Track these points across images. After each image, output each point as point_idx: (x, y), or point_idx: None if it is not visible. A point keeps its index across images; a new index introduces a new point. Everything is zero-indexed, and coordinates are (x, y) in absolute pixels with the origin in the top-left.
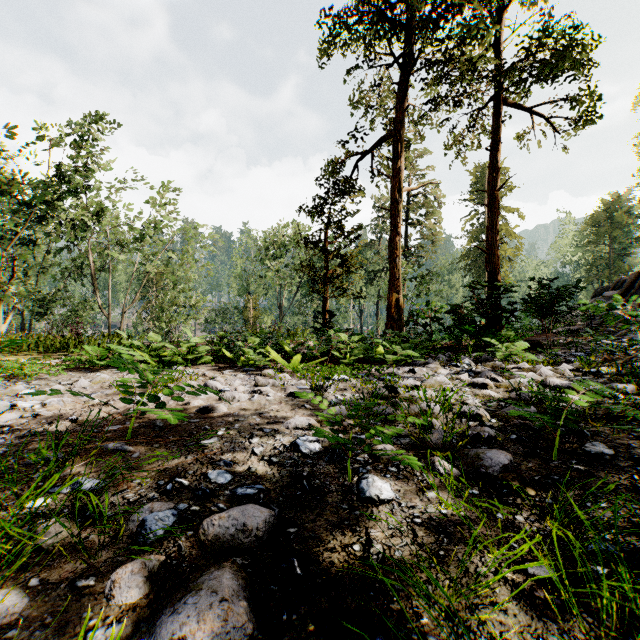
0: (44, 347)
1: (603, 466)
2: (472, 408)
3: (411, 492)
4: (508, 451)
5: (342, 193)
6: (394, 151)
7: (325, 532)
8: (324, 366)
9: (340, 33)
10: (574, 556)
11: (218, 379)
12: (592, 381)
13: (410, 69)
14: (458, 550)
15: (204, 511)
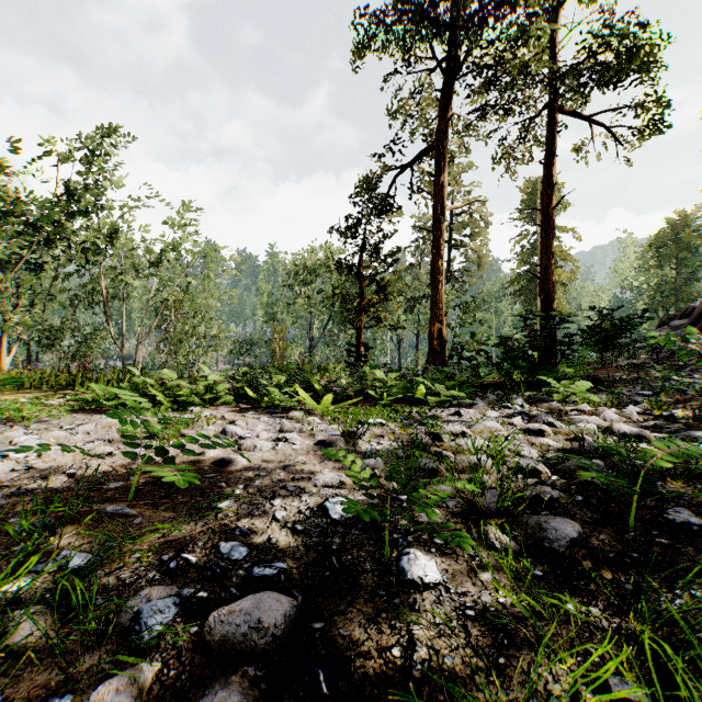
0: (48, 384)
1: (690, 539)
2: (529, 462)
3: (461, 573)
4: (574, 518)
5: (378, 212)
6: (436, 165)
7: (358, 629)
8: (358, 408)
9: (376, 35)
10: (667, 667)
11: (239, 423)
12: (665, 427)
13: (454, 74)
14: (522, 656)
15: (213, 598)
